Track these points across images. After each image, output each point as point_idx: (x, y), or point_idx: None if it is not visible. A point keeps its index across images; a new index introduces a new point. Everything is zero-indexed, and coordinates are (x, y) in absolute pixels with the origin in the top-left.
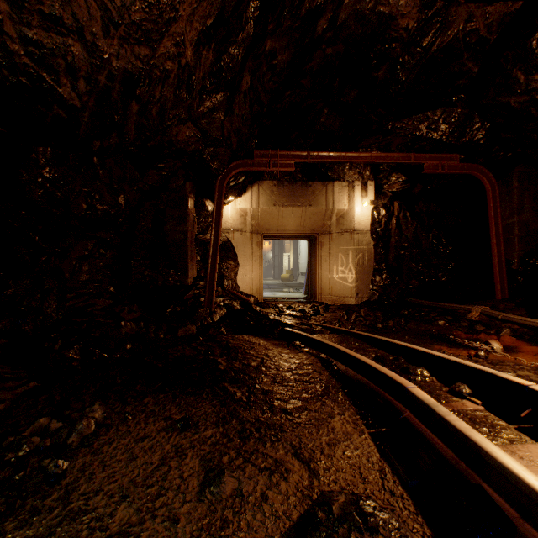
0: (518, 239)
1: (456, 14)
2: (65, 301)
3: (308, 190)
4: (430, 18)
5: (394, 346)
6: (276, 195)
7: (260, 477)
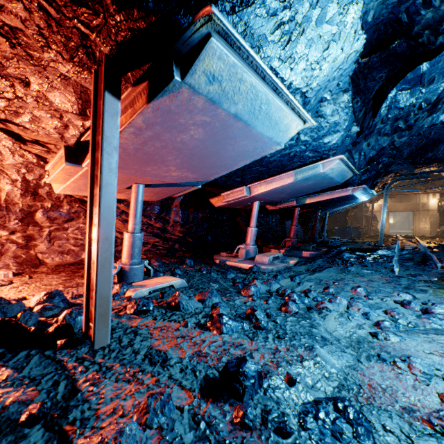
0: None
1: None
2: None
3: (407, 196)
4: None
5: (410, 237)
6: (393, 199)
7: None
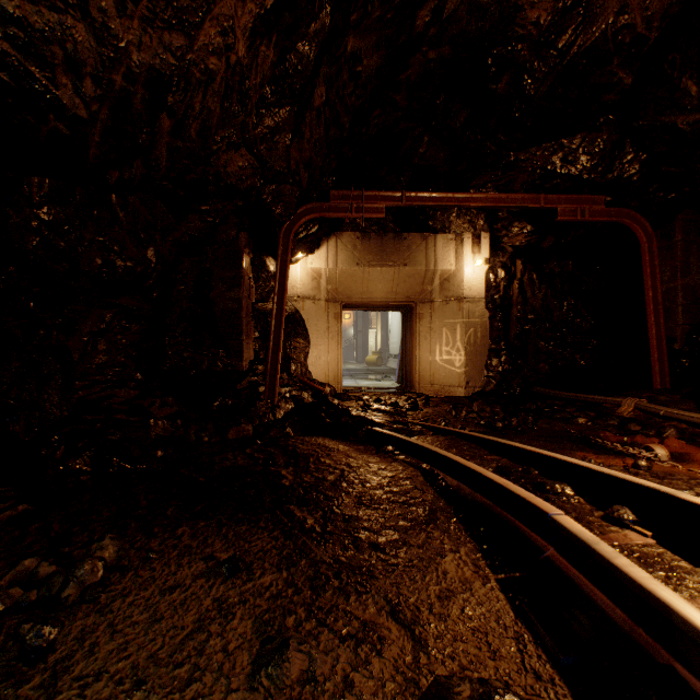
0: (682, 310)
1: (605, 4)
2: (74, 391)
3: (403, 244)
4: (570, 8)
5: (522, 453)
6: (359, 251)
7: (341, 651)
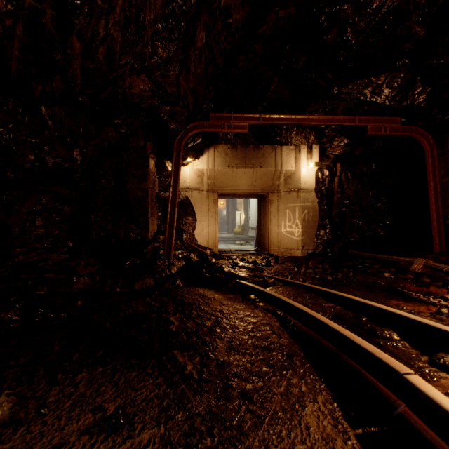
0: None
1: None
2: (14, 256)
3: (259, 153)
4: None
5: (352, 303)
6: (230, 157)
7: None
